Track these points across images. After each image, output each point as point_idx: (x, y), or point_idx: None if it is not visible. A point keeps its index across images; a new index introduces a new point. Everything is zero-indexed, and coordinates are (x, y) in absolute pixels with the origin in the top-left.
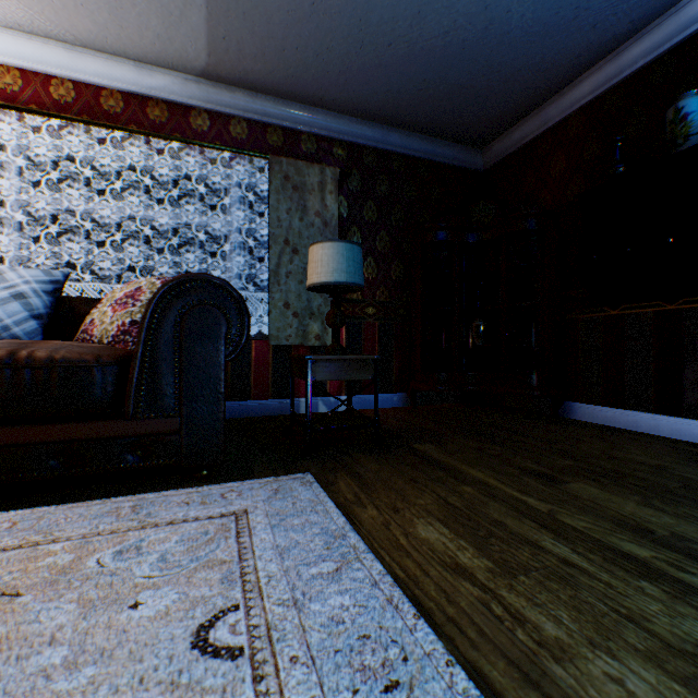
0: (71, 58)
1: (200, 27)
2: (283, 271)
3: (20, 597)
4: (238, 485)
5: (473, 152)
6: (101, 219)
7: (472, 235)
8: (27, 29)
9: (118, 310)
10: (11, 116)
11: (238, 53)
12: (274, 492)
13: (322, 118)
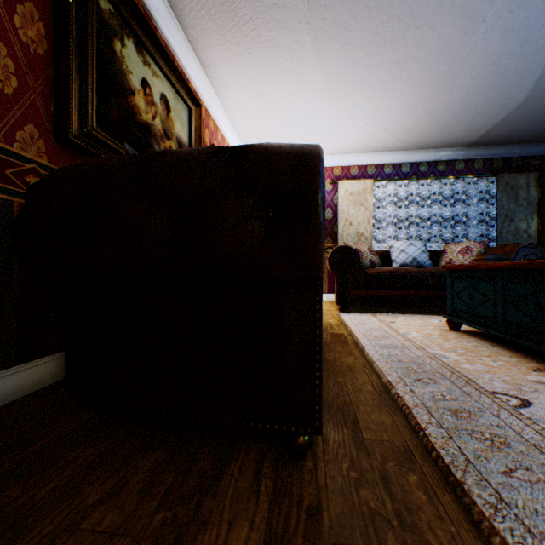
0: (410, 155)
1: (480, 133)
2: (503, 231)
3: None
4: None
5: None
6: (416, 216)
7: None
8: (399, 150)
9: (463, 255)
10: (388, 182)
11: (492, 136)
12: None
13: (525, 148)
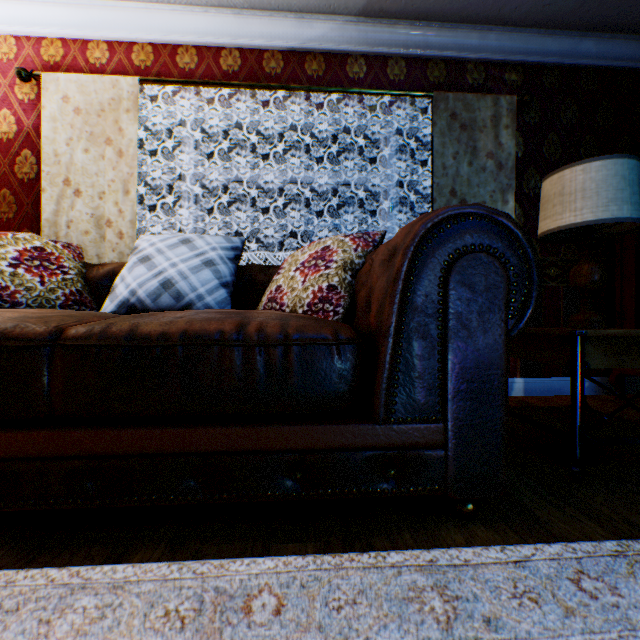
0: (238, 24)
1: None
2: None
3: None
4: (558, 550)
5: None
6: (262, 187)
7: None
8: (203, 2)
9: (308, 274)
10: (188, 93)
11: None
12: None
13: (493, 38)
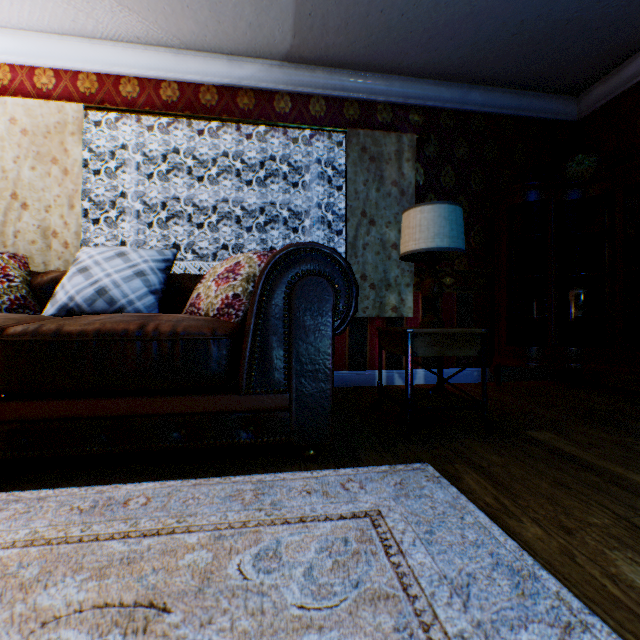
0: (176, 61)
1: (288, 7)
2: (359, 243)
3: (167, 611)
4: (351, 472)
5: (566, 100)
6: (199, 204)
7: (572, 191)
8: (143, 41)
9: (220, 284)
10: (131, 119)
11: (321, 29)
12: (397, 486)
13: (398, 85)
